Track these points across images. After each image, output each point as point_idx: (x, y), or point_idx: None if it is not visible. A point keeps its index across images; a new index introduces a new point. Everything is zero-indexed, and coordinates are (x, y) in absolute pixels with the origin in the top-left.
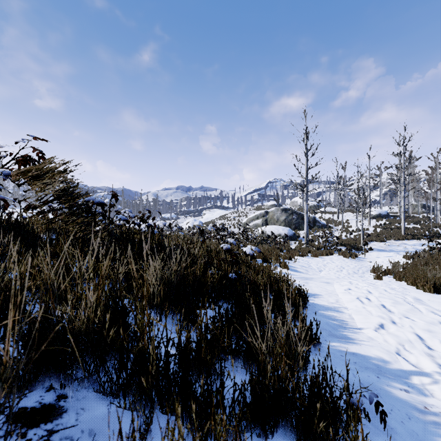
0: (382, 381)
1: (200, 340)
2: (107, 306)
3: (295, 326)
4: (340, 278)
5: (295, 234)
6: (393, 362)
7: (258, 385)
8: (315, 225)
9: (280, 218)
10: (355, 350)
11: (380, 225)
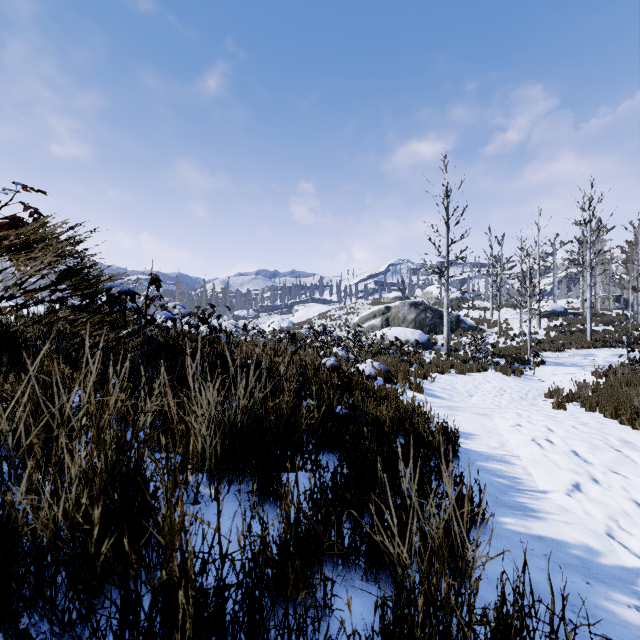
0: (596, 591)
1: (288, 541)
2: (109, 481)
3: (459, 510)
4: (503, 408)
5: (430, 340)
6: (606, 553)
7: (398, 637)
8: (460, 327)
9: (408, 317)
10: (541, 531)
11: (554, 327)
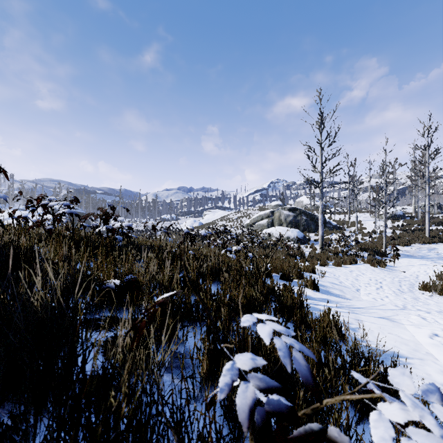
0: None
1: None
2: None
3: None
4: (403, 309)
5: (305, 237)
6: None
7: None
8: (326, 227)
9: (287, 219)
10: None
11: (397, 227)
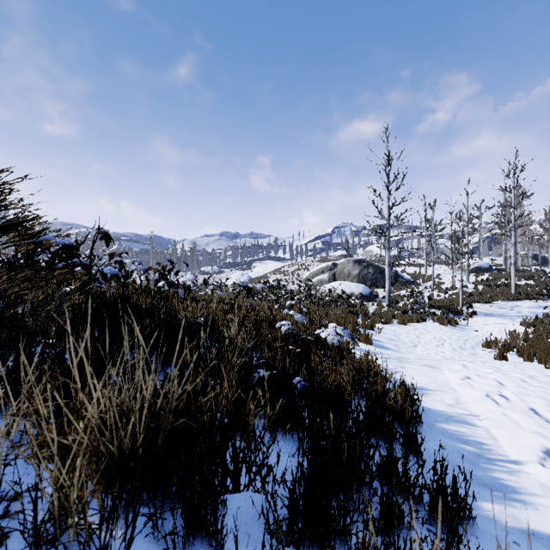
0: None
1: None
2: None
3: None
4: (449, 359)
5: (372, 293)
6: None
7: None
8: (398, 281)
9: (352, 272)
10: (532, 523)
11: (481, 281)
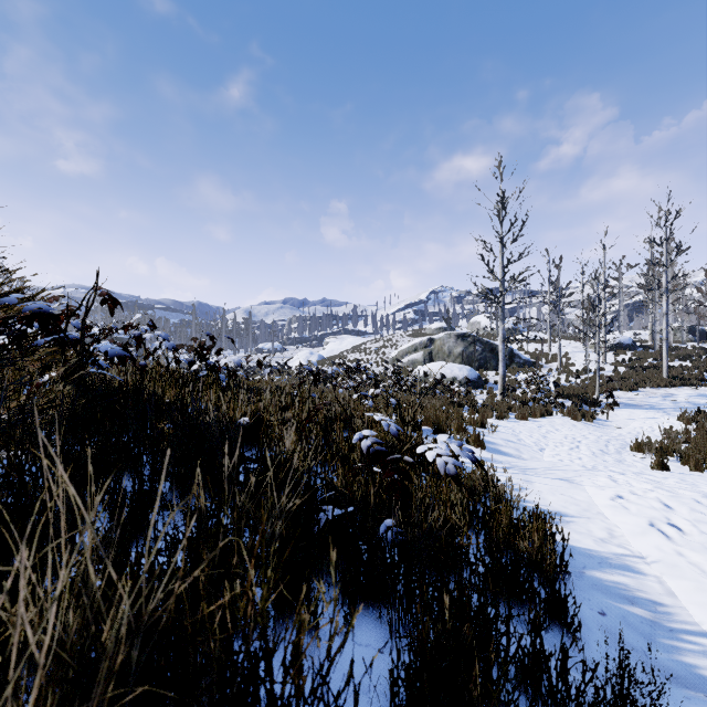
0: None
1: None
2: None
3: None
4: (590, 470)
5: (480, 377)
6: None
7: None
8: (514, 362)
9: (454, 350)
10: None
11: (622, 362)
